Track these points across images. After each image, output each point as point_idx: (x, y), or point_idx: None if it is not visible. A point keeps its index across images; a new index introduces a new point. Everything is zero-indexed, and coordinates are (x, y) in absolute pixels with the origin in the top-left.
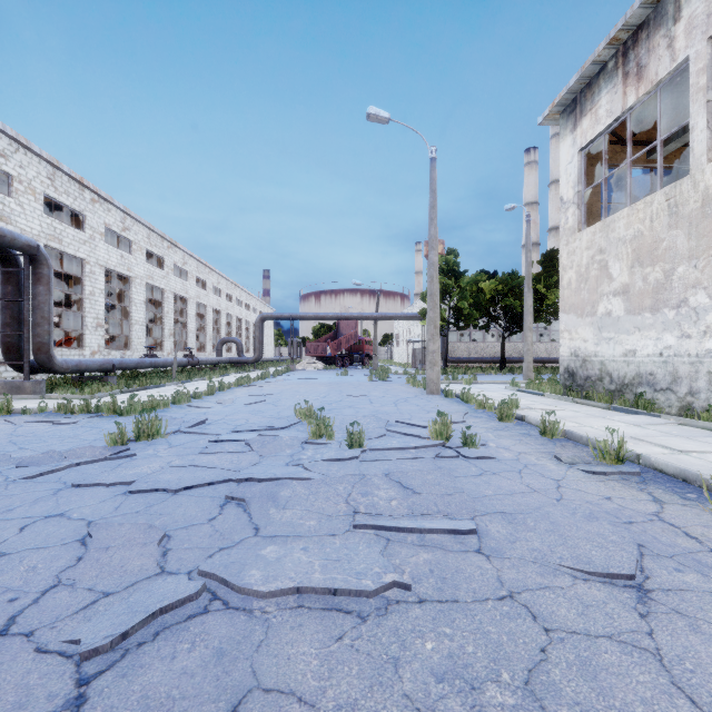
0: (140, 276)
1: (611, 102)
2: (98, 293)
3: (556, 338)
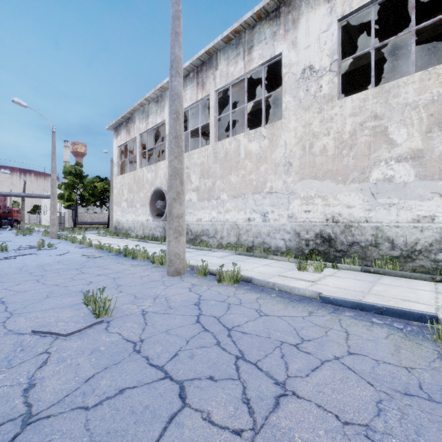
0: None
1: (124, 136)
2: None
3: None
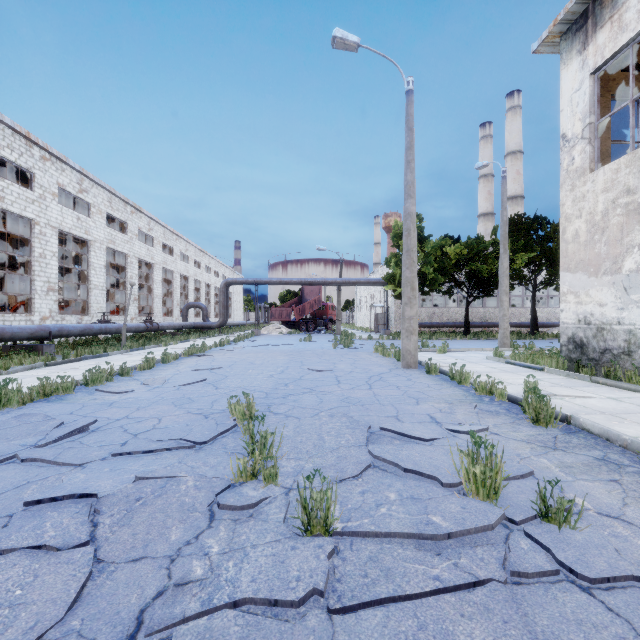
0: (100, 240)
1: None
2: (49, 255)
3: (513, 304)
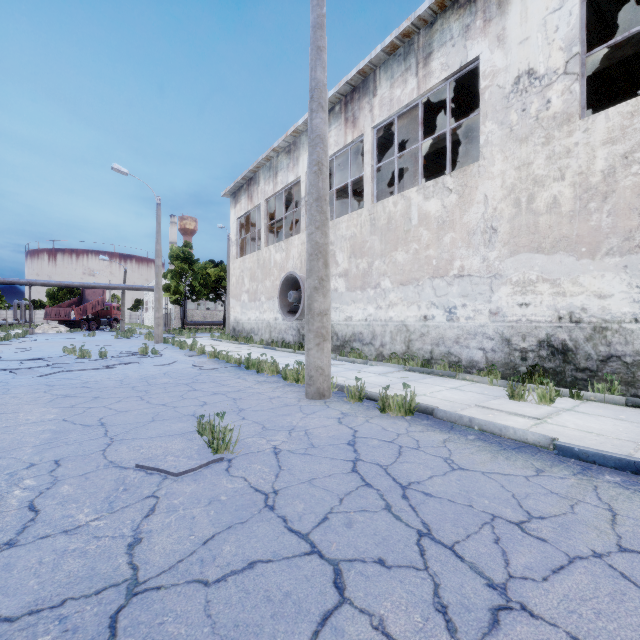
0: None
1: (245, 204)
2: None
3: None
